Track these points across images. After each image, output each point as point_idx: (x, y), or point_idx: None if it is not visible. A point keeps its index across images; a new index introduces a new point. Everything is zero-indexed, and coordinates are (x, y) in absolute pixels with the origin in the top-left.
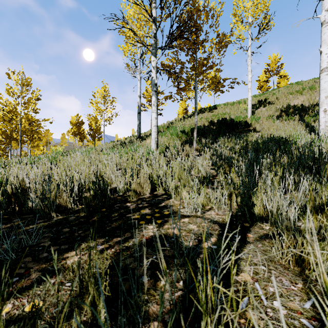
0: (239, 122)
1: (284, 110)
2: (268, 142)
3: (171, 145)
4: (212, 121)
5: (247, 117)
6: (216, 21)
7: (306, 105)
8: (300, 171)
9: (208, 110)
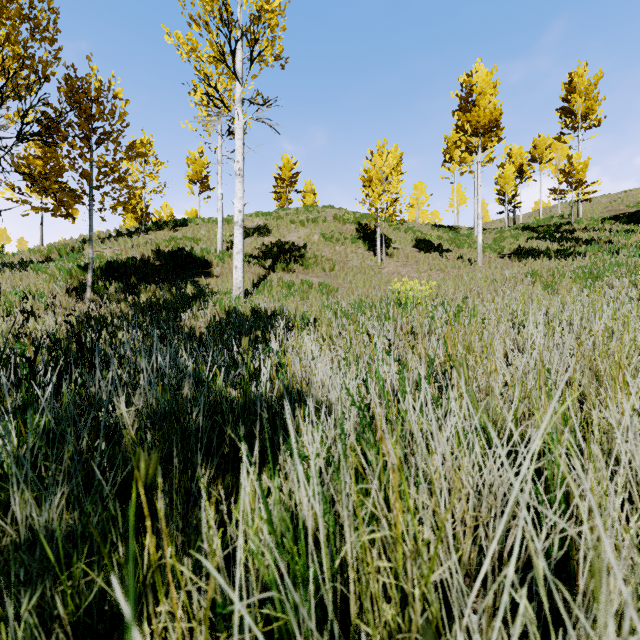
0: (194, 260)
1: (270, 248)
2: (193, 295)
3: (47, 291)
4: (161, 250)
5: (217, 251)
6: (118, 120)
7: (300, 244)
8: (117, 331)
9: (171, 227)
